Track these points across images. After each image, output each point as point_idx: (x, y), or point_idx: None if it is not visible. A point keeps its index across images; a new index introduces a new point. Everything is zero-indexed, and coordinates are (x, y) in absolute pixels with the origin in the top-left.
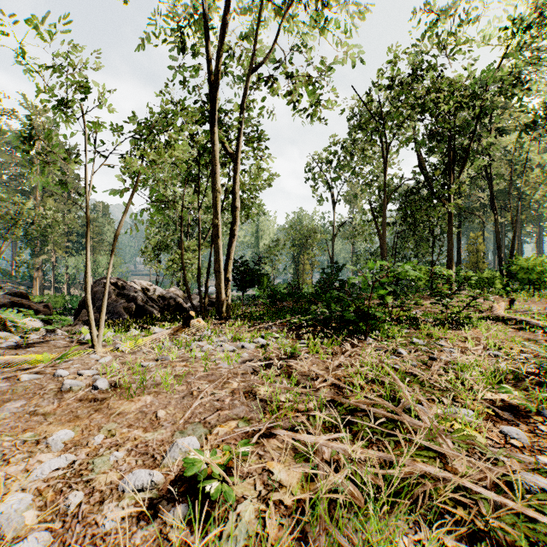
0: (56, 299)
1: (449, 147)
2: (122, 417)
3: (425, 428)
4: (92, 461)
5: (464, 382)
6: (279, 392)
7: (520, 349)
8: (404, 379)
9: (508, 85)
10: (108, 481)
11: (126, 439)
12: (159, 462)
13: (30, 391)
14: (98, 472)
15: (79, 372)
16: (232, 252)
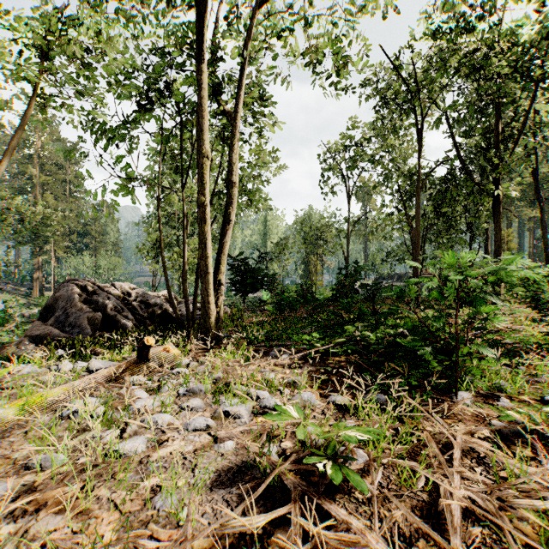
0: None
1: (497, 120)
2: None
3: None
4: None
5: None
6: None
7: None
8: None
9: None
10: None
11: None
12: None
13: None
14: None
15: None
16: (226, 244)
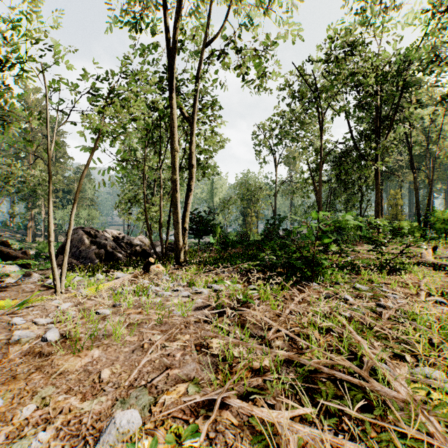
0: (45, 245)
1: (376, 115)
2: (63, 378)
3: (401, 400)
4: (10, 447)
5: (421, 334)
6: (232, 345)
7: None
8: (357, 328)
9: (428, 62)
10: None
11: (58, 411)
12: None
13: None
14: None
15: (34, 320)
16: (189, 205)
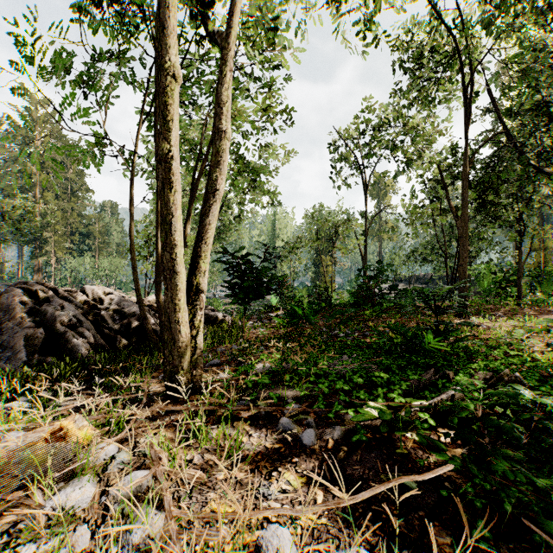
0: None
1: None
2: None
3: None
4: None
5: None
6: None
7: None
8: None
9: None
10: None
11: None
12: None
13: None
14: None
15: None
16: (209, 227)
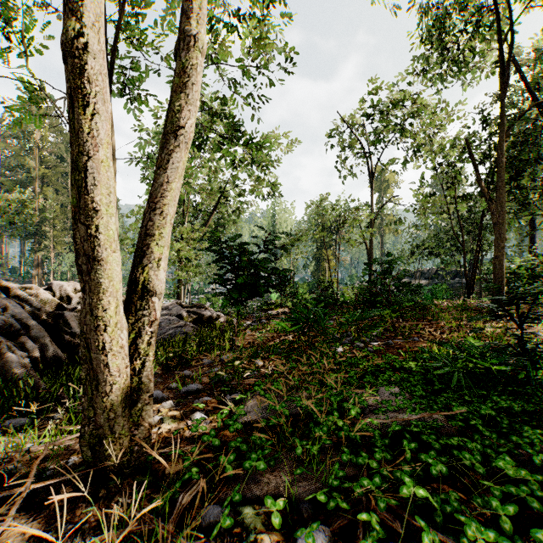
0: None
1: None
2: None
3: None
4: None
5: None
6: None
7: None
8: None
9: None
10: None
11: None
12: None
13: None
14: None
15: None
16: (167, 187)
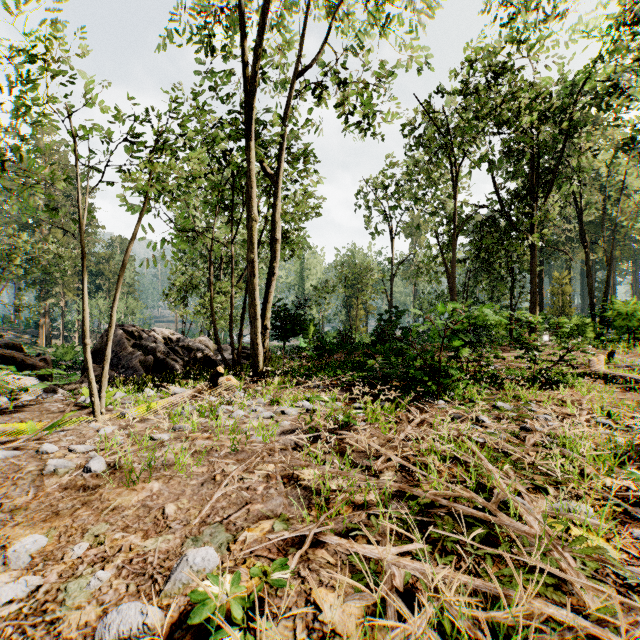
0: (65, 350)
1: (532, 168)
2: (117, 514)
3: (532, 536)
4: (65, 587)
5: (572, 463)
6: (329, 476)
7: (633, 415)
8: (491, 457)
9: (604, 94)
10: (81, 621)
11: (117, 550)
12: (159, 588)
13: (2, 474)
14: (70, 605)
15: (71, 447)
16: (271, 294)
